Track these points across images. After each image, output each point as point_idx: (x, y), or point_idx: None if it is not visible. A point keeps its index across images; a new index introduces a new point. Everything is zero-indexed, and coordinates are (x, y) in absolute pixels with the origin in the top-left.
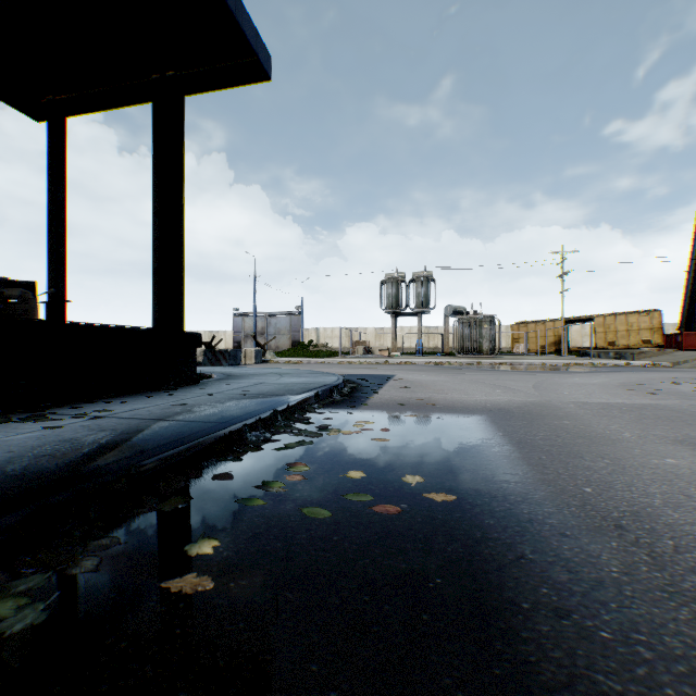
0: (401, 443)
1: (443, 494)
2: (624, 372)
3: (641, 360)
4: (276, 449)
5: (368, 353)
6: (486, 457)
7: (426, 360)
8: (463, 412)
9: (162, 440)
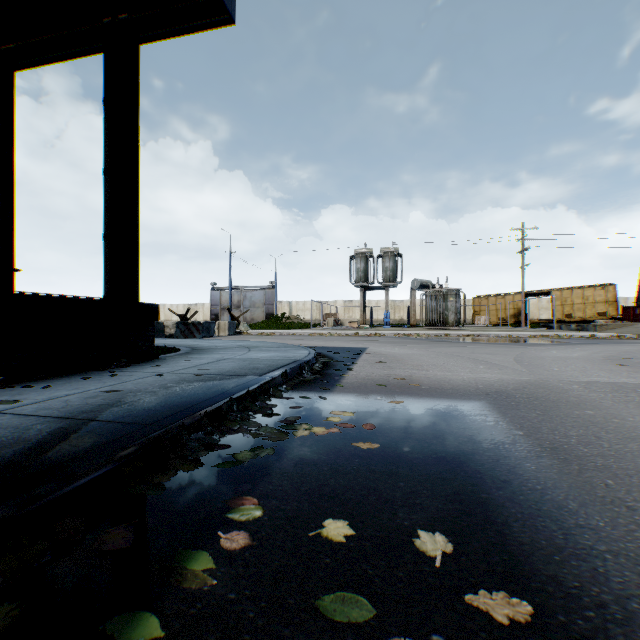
0: (394, 450)
1: (501, 594)
2: (595, 344)
3: (603, 332)
4: (220, 465)
5: (338, 325)
6: (525, 481)
7: (395, 332)
8: (456, 397)
9: (32, 467)
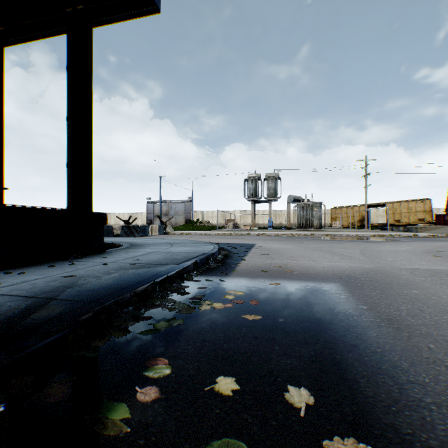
0: (272, 321)
1: (351, 440)
2: (417, 241)
3: (422, 232)
4: (143, 333)
5: (236, 228)
6: (369, 345)
7: (276, 232)
8: (318, 280)
9: None
